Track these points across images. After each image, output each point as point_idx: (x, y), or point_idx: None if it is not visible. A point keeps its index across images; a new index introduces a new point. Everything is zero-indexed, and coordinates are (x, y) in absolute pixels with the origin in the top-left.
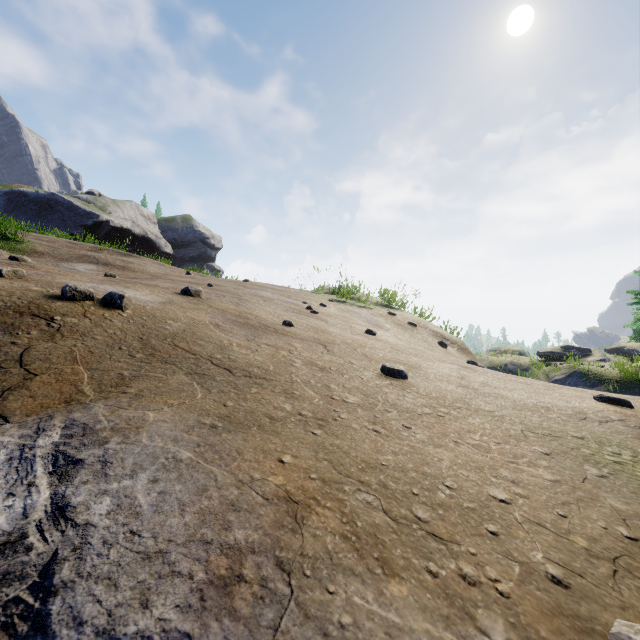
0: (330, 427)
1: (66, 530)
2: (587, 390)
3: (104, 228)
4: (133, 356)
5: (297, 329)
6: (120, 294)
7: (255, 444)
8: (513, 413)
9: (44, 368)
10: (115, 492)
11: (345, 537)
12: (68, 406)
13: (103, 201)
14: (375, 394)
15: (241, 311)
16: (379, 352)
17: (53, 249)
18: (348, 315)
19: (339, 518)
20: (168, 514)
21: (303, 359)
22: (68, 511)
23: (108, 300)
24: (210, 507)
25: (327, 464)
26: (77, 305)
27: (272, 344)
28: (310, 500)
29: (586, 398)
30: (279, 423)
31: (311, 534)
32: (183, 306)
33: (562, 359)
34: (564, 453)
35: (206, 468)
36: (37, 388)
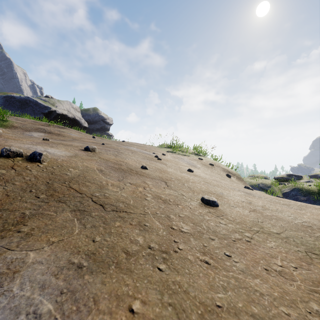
0: (172, 260)
1: None
2: None
3: (53, 114)
4: (38, 197)
5: (149, 171)
6: (39, 152)
7: (111, 287)
8: (293, 234)
9: None
10: None
11: None
12: None
13: (53, 100)
14: (200, 222)
15: (117, 160)
16: (197, 185)
17: (23, 125)
18: (177, 160)
19: None
20: None
21: (152, 193)
22: None
23: (32, 156)
24: None
25: (171, 311)
26: (10, 160)
27: (133, 183)
28: None
29: None
30: (133, 259)
31: None
32: (83, 158)
33: (287, 181)
34: None
35: None
36: None
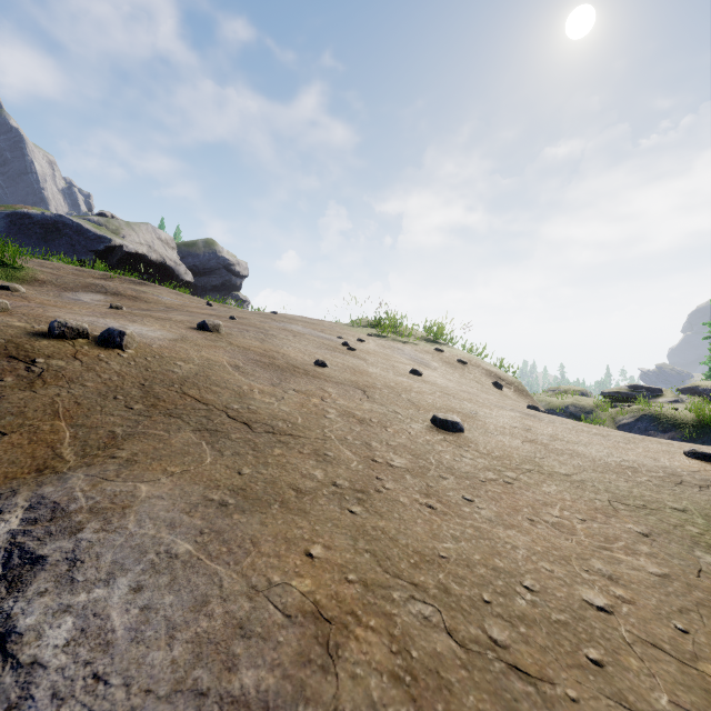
0: (372, 502)
1: (3, 674)
2: (672, 442)
3: (117, 254)
4: (130, 408)
5: (331, 370)
6: (120, 330)
7: (276, 529)
8: (595, 477)
9: (16, 425)
10: (81, 608)
11: (396, 677)
12: (39, 476)
13: (116, 224)
14: (426, 454)
15: (266, 349)
16: (427, 397)
17: (56, 277)
18: (390, 352)
19: (387, 645)
20: (150, 644)
21: (338, 408)
22: (11, 641)
23: (106, 338)
24: (210, 631)
25: (369, 558)
26: (67, 344)
27: (301, 390)
28: (347, 616)
29: (675, 454)
30: (307, 497)
31: (349, 674)
32: (198, 343)
33: (629, 400)
34: (666, 533)
35: (209, 567)
36: (3, 452)
